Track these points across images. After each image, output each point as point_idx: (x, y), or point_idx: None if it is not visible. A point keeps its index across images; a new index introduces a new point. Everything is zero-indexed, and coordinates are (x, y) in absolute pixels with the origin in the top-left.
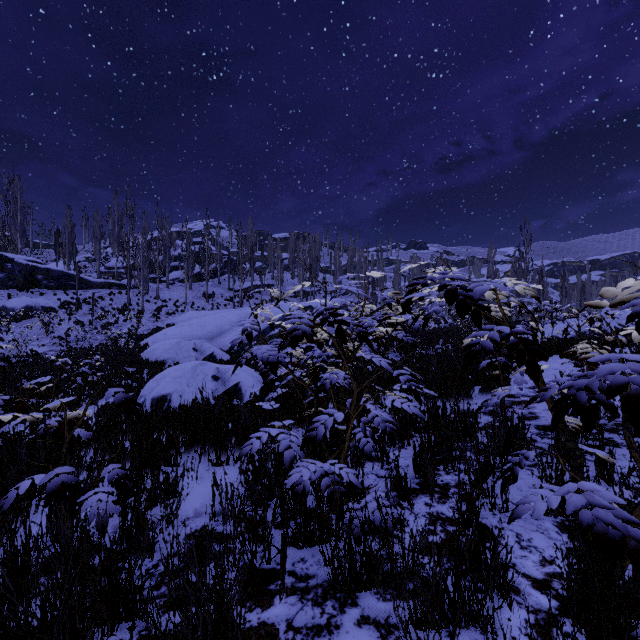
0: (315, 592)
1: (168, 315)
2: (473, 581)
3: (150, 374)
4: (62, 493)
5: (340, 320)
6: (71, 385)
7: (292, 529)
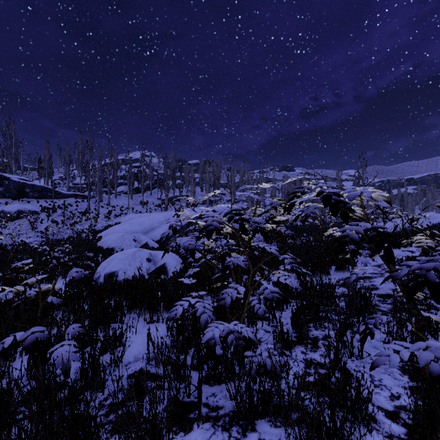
0: (223, 420)
1: (116, 216)
2: (343, 414)
3: (103, 257)
4: (36, 346)
5: (242, 218)
6: (49, 265)
7: (206, 371)
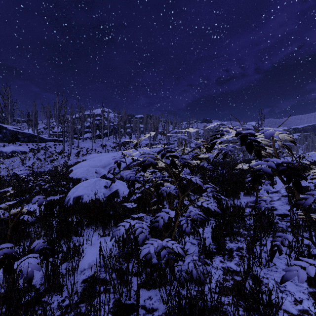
0: None
1: (83, 155)
2: None
3: (73, 185)
4: (3, 260)
5: (173, 155)
6: (33, 190)
7: (144, 278)
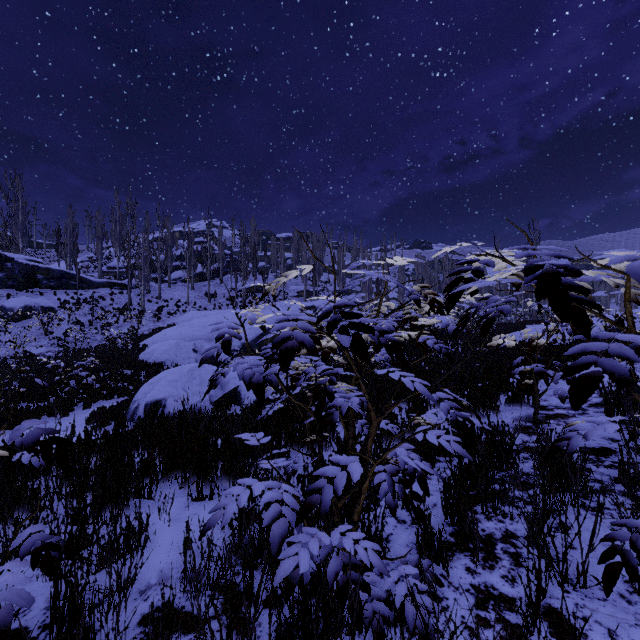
0: None
1: (169, 315)
2: None
3: (147, 376)
4: None
5: (358, 324)
6: (64, 388)
7: (286, 620)
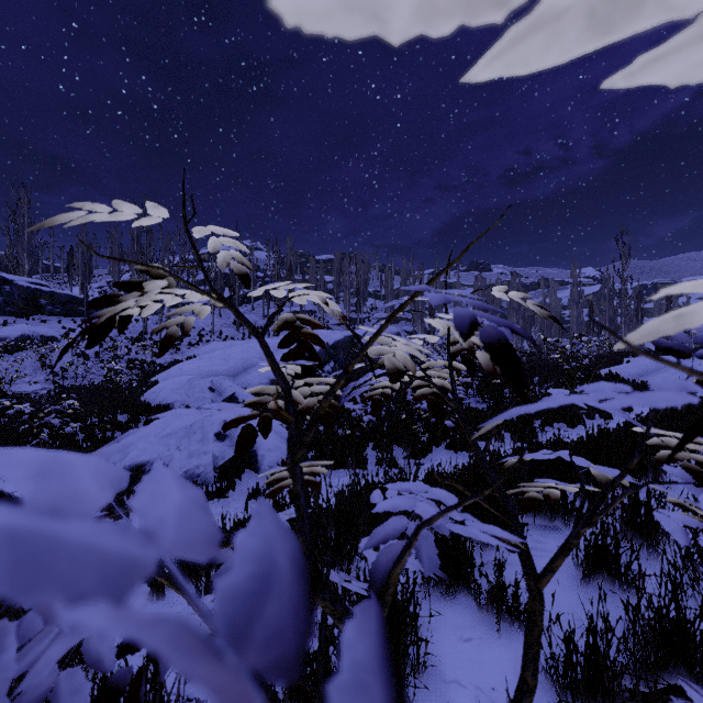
0: None
1: (190, 346)
2: None
3: (148, 423)
4: None
5: None
6: (35, 440)
7: None
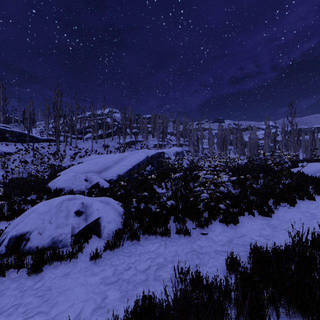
0: None
1: (80, 157)
2: None
3: (47, 199)
4: None
5: None
6: None
7: None
